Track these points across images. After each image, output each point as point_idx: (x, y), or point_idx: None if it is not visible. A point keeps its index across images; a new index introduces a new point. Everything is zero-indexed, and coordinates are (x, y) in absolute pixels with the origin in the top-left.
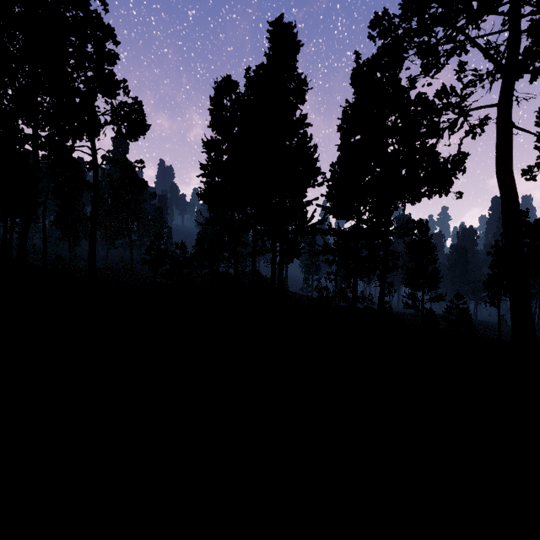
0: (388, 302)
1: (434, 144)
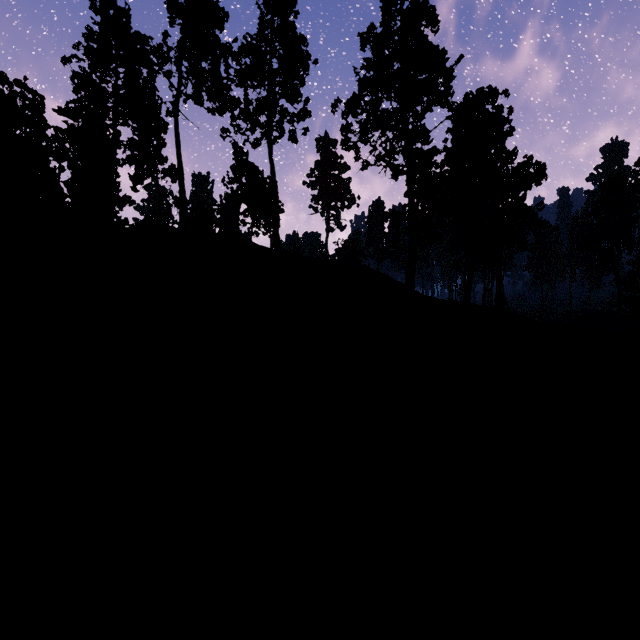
0: None
1: None
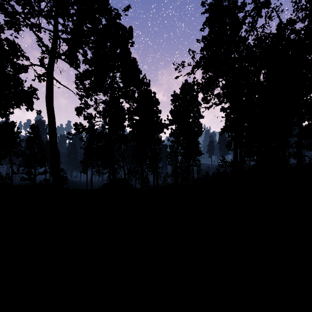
0: (5, 178)
1: (13, 75)
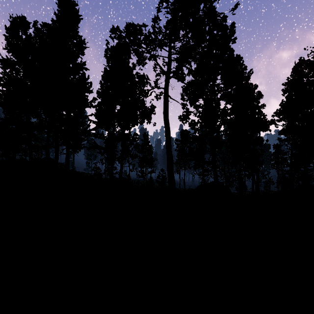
0: (129, 175)
1: (142, 99)
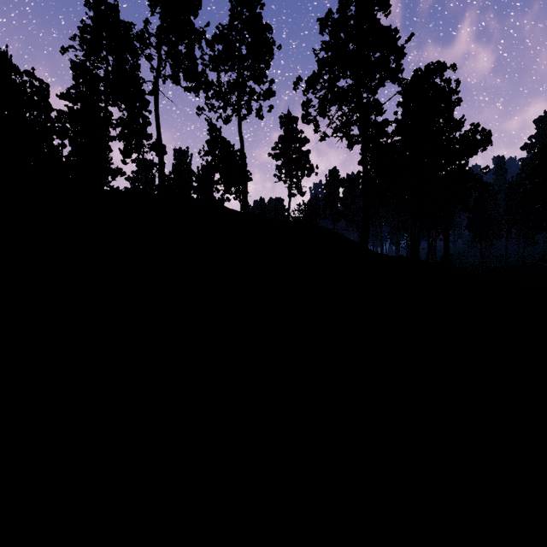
0: None
1: None
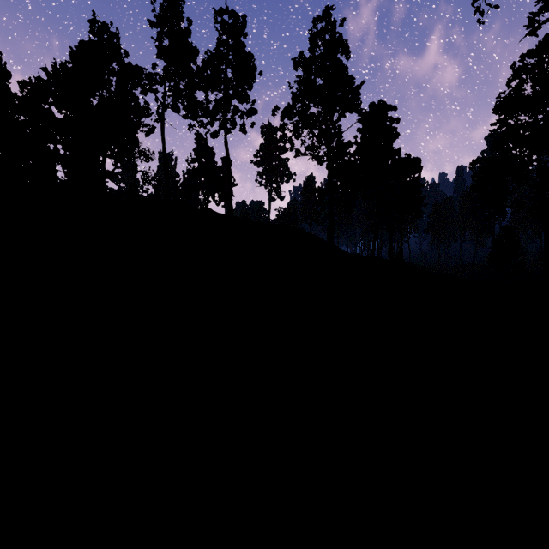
0: None
1: None
